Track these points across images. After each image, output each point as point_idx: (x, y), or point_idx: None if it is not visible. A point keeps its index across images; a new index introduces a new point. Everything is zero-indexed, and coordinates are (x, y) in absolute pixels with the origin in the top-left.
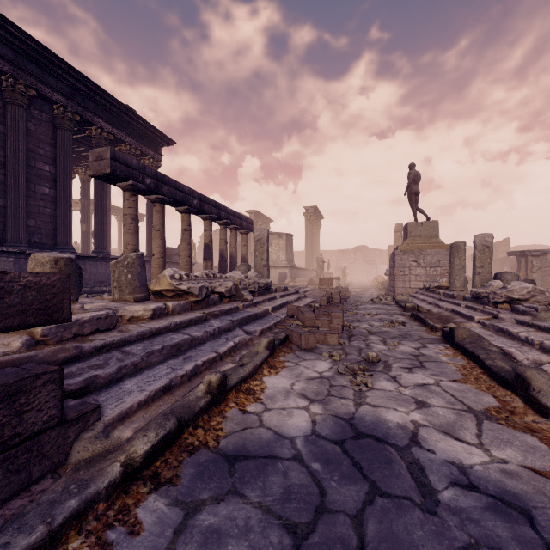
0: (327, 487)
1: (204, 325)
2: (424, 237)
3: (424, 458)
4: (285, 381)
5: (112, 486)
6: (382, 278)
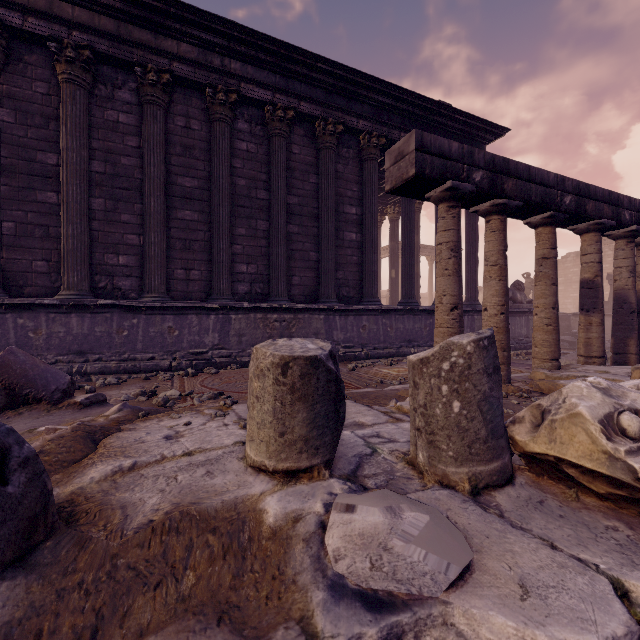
0: None
1: None
2: None
3: None
4: None
5: None
6: None
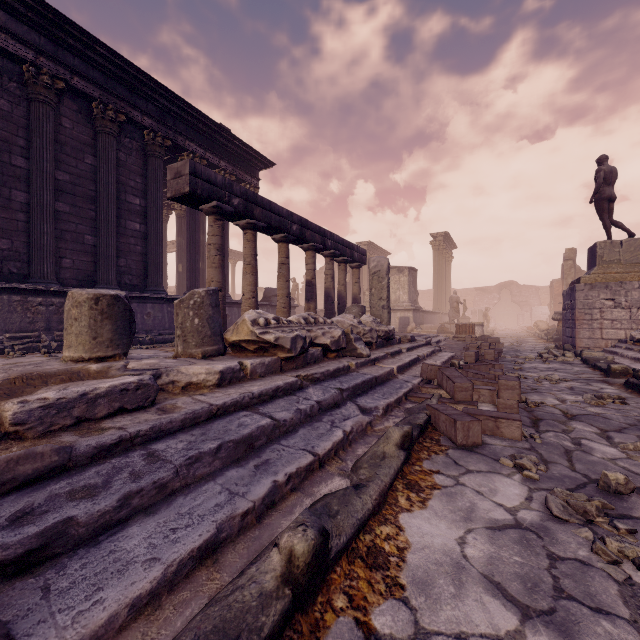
0: None
1: (296, 397)
2: (625, 263)
3: None
4: (445, 530)
5: None
6: (546, 325)
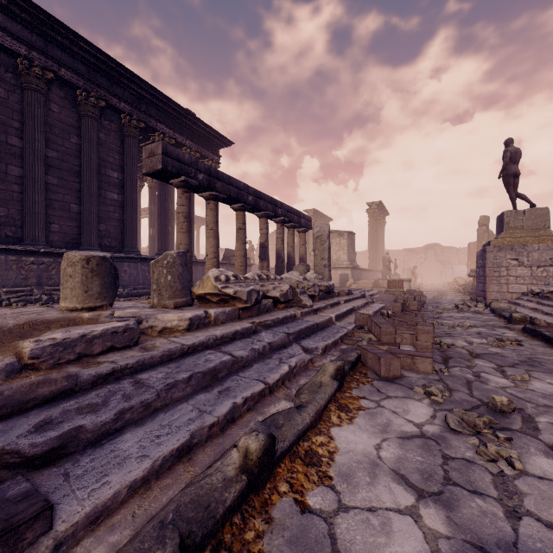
0: None
1: (251, 339)
2: (527, 229)
3: None
4: (366, 439)
5: None
6: (464, 280)
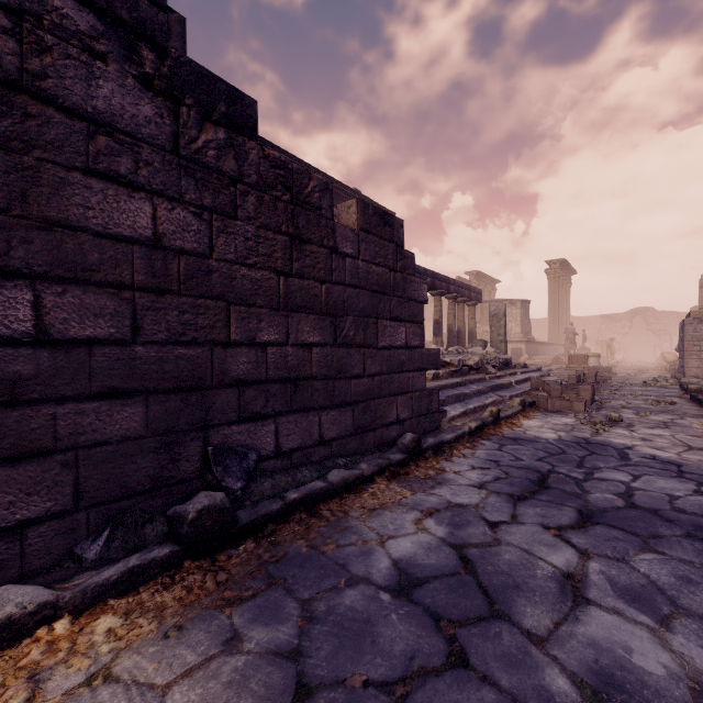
0: (567, 451)
1: (466, 387)
2: None
3: (631, 452)
4: (537, 423)
5: (468, 433)
6: (674, 356)
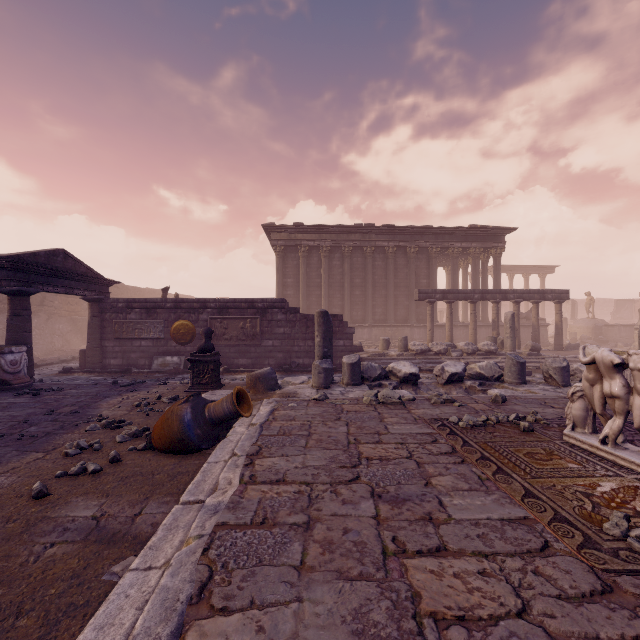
0: None
1: (410, 360)
2: None
3: None
4: None
5: None
6: None
